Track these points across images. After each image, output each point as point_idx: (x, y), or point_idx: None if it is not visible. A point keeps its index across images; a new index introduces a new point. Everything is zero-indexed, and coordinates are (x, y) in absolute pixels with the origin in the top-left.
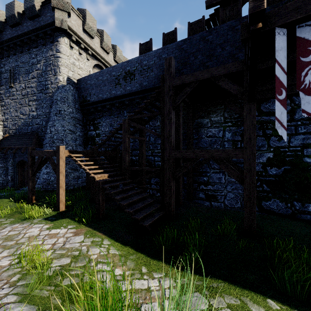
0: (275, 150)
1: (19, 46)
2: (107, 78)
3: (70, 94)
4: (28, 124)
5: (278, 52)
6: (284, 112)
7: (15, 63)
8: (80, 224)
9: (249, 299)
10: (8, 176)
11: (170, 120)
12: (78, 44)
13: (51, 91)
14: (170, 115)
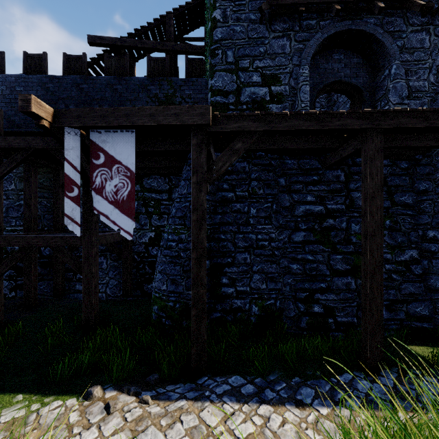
0: (156, 229)
1: None
2: None
3: None
4: None
5: (68, 151)
6: (77, 209)
7: None
8: None
9: None
10: None
11: None
12: None
13: None
14: None
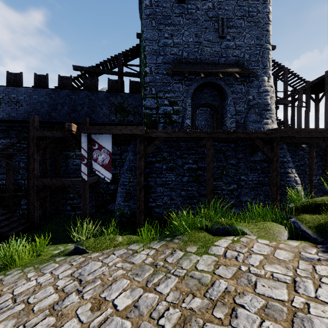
0: (113, 175)
1: None
2: None
3: None
4: None
5: (83, 143)
6: (86, 168)
7: None
8: None
9: (60, 246)
10: None
11: (34, 159)
12: None
13: None
14: (34, 156)
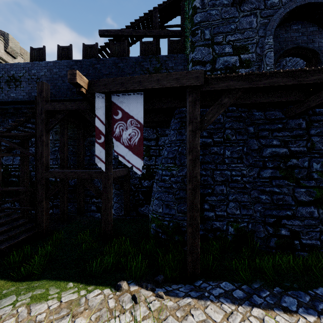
0: (147, 167)
1: None
2: None
3: None
4: None
5: (98, 109)
6: (103, 151)
7: None
8: None
9: (54, 287)
10: None
11: (42, 142)
12: None
13: None
14: (43, 137)
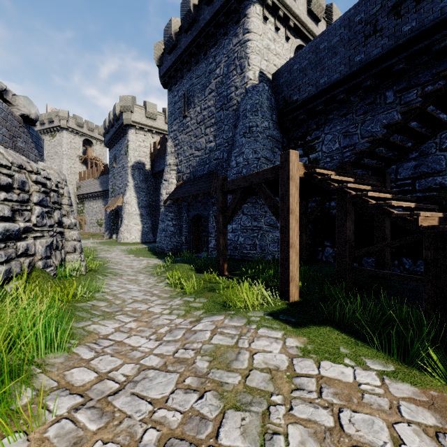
0: None
1: (194, 55)
2: (341, 38)
3: (264, 96)
4: (205, 161)
5: None
6: None
7: (189, 83)
8: (403, 362)
9: None
10: (182, 237)
11: None
12: (274, 13)
13: (235, 102)
14: None
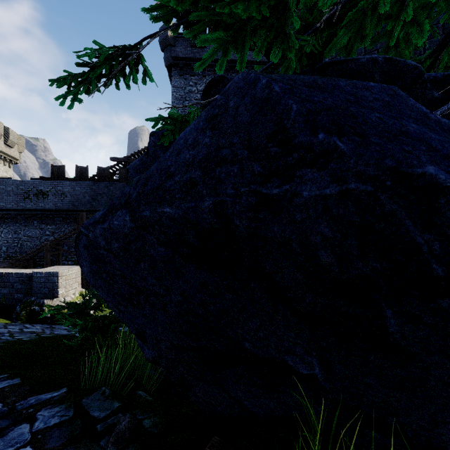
0: None
1: None
2: (13, 190)
3: None
4: None
5: None
6: None
7: None
8: None
9: None
10: None
11: None
12: None
13: None
14: None
